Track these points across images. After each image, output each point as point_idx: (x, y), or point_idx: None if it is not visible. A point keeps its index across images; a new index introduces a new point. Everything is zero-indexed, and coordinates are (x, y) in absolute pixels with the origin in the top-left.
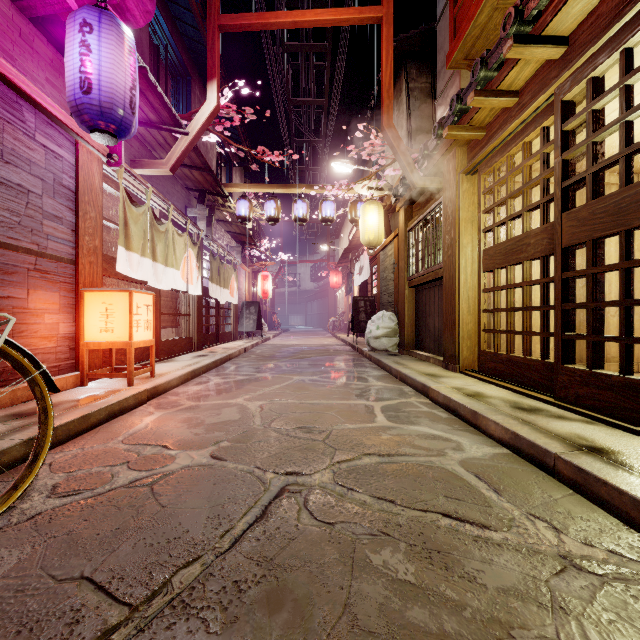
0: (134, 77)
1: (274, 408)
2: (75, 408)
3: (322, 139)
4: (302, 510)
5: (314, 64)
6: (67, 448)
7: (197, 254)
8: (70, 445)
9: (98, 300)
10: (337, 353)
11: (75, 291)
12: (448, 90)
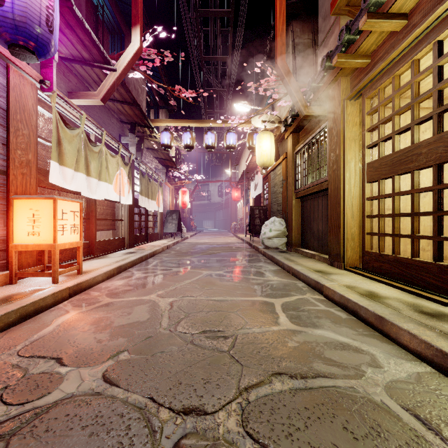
0: None
1: (182, 306)
2: None
3: (226, 88)
4: None
5: (220, 30)
6: None
7: (128, 172)
8: None
9: (26, 207)
10: (238, 250)
11: (6, 199)
12: (328, 38)
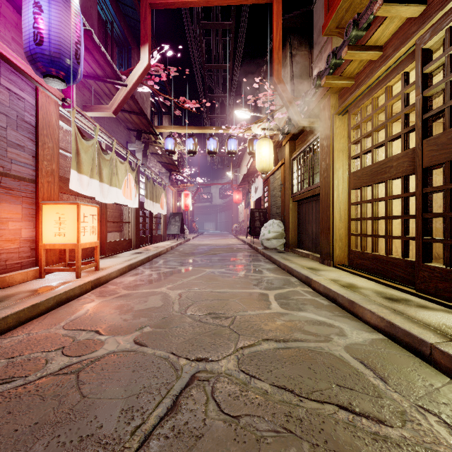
0: (79, 34)
1: (190, 296)
2: (28, 298)
3: (228, 94)
4: (209, 401)
5: (222, 39)
6: (16, 333)
7: (135, 177)
8: (19, 330)
9: (53, 211)
10: (239, 250)
11: (35, 204)
12: (322, 54)
